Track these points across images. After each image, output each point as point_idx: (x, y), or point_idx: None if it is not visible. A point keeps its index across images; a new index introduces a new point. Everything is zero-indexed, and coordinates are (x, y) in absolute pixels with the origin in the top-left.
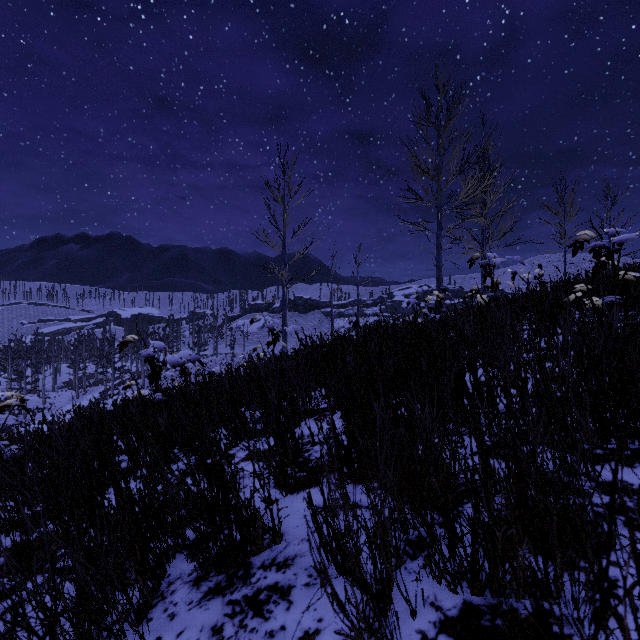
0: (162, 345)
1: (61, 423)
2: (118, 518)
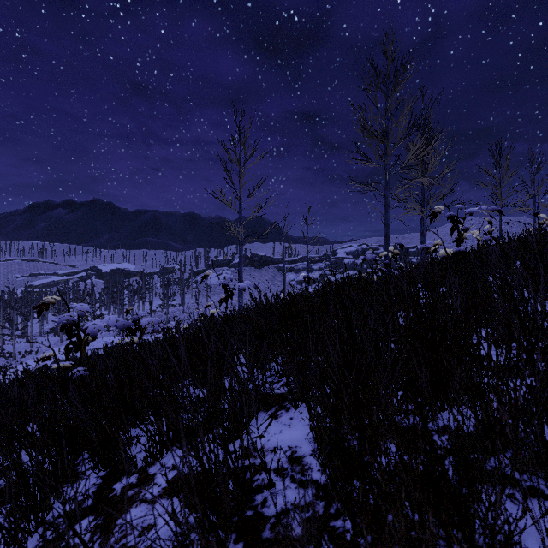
0: (85, 308)
1: None
2: None
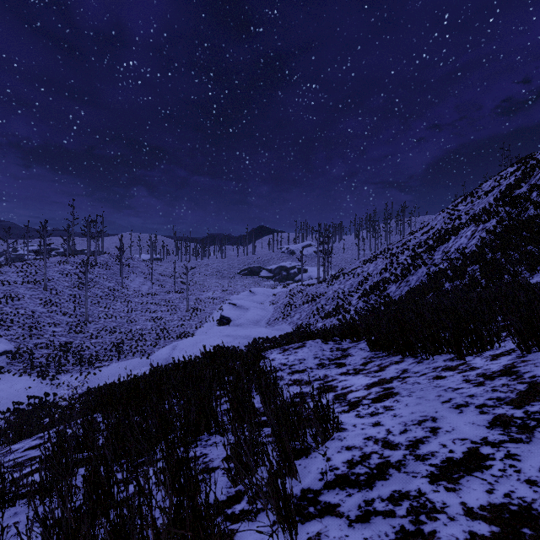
0: None
1: None
2: None
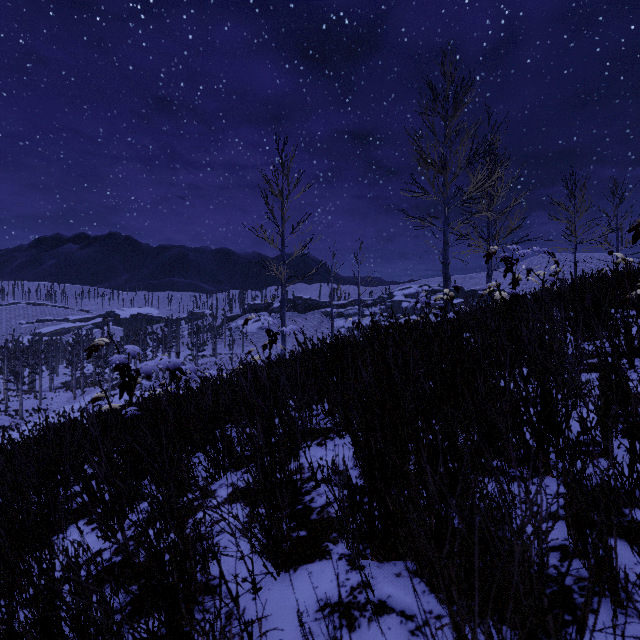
0: (136, 350)
1: (22, 440)
2: (27, 617)
